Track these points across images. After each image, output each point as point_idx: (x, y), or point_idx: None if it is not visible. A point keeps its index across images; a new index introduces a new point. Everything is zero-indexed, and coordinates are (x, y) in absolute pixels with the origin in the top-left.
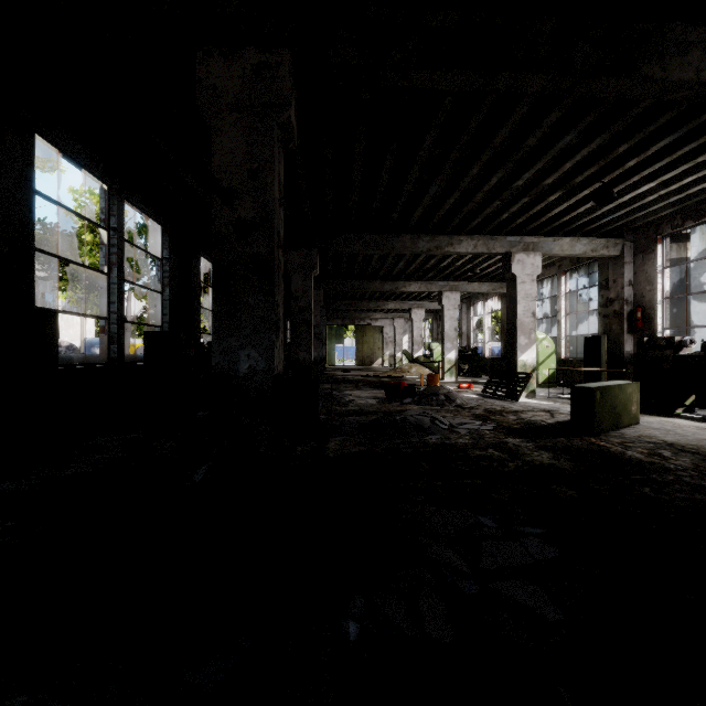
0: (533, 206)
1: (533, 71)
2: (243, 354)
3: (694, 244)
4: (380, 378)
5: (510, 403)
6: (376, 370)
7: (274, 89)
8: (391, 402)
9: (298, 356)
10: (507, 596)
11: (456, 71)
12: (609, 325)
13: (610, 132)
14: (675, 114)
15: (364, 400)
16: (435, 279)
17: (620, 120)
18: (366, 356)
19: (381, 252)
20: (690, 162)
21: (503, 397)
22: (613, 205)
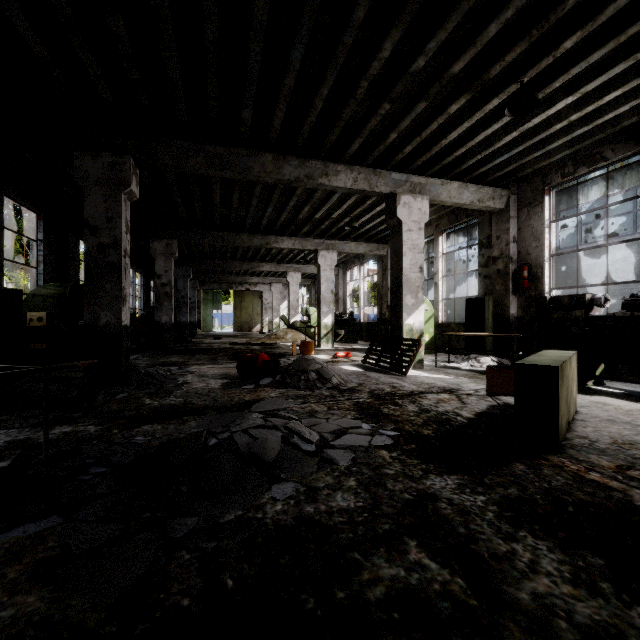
0: (428, 123)
1: None
2: None
3: None
4: (249, 346)
5: (398, 378)
6: (252, 336)
7: None
8: (242, 383)
9: (97, 319)
10: None
11: None
12: (492, 286)
13: None
14: None
15: (204, 383)
16: (310, 236)
17: None
18: (245, 322)
19: (232, 175)
20: (630, 58)
21: (388, 370)
22: (516, 135)
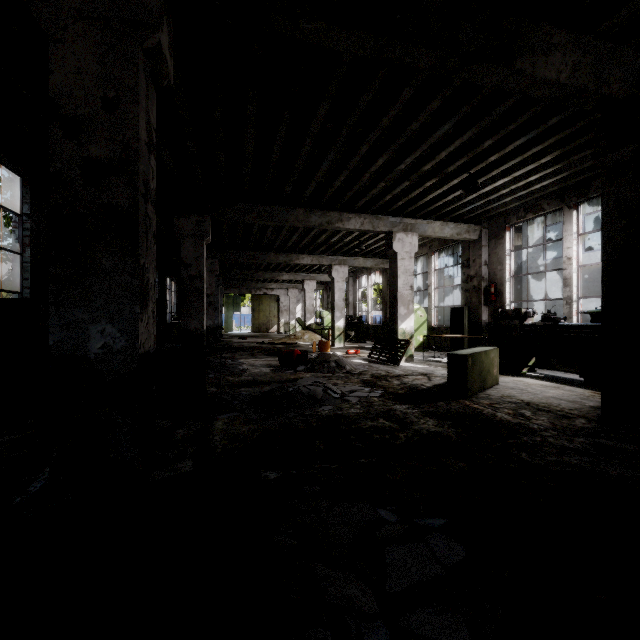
0: (412, 191)
1: (424, 44)
2: (94, 330)
3: (525, 235)
4: (275, 345)
5: (392, 367)
6: (272, 336)
7: (137, 4)
8: (284, 370)
9: (189, 326)
10: (423, 637)
11: (350, 29)
12: (470, 298)
13: (479, 127)
14: (530, 116)
15: (258, 369)
16: (325, 253)
17: (488, 116)
18: (263, 324)
19: (275, 223)
20: (535, 163)
21: (386, 362)
22: (476, 195)
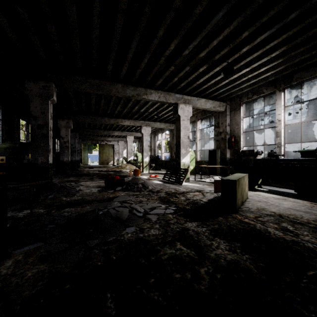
0: (190, 75)
1: None
2: None
3: None
4: (108, 172)
5: (178, 186)
6: (109, 167)
7: None
8: (107, 190)
9: (36, 160)
10: None
11: None
12: (219, 145)
13: (243, 16)
14: (280, 9)
15: (89, 190)
16: (138, 119)
17: (252, 5)
18: (105, 160)
19: (102, 93)
20: (268, 56)
21: (174, 182)
22: (227, 81)
